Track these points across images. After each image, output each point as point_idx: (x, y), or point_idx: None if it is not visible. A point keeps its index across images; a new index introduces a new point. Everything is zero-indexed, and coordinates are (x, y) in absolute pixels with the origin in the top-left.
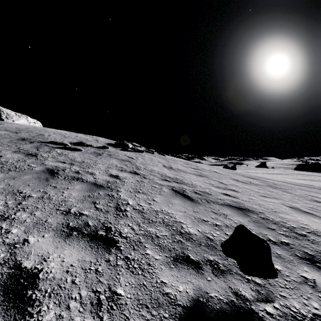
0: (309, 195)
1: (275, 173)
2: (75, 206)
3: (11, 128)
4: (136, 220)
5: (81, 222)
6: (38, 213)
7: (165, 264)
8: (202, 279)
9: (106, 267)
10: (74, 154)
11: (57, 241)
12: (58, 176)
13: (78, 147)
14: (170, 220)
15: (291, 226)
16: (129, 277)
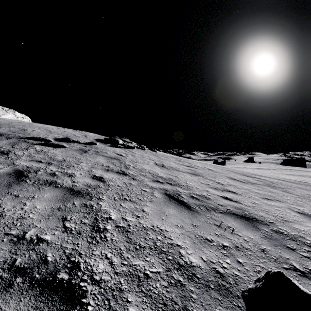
0: None
1: (264, 168)
2: (35, 226)
3: None
4: (117, 247)
5: (35, 256)
6: None
7: None
8: None
9: None
10: (56, 151)
11: None
12: (27, 180)
13: (63, 143)
14: (164, 243)
15: None
16: None
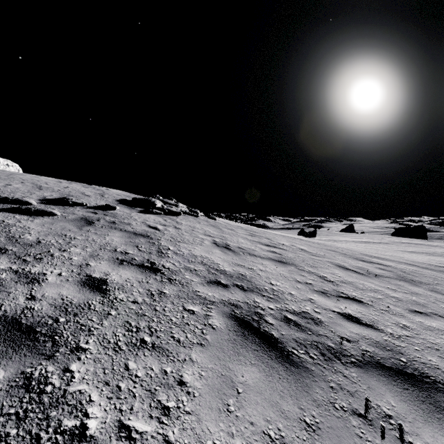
0: None
1: (371, 241)
2: None
3: None
4: None
5: None
6: None
7: None
8: None
9: None
10: (32, 223)
11: None
12: None
13: (53, 207)
14: None
15: None
16: None
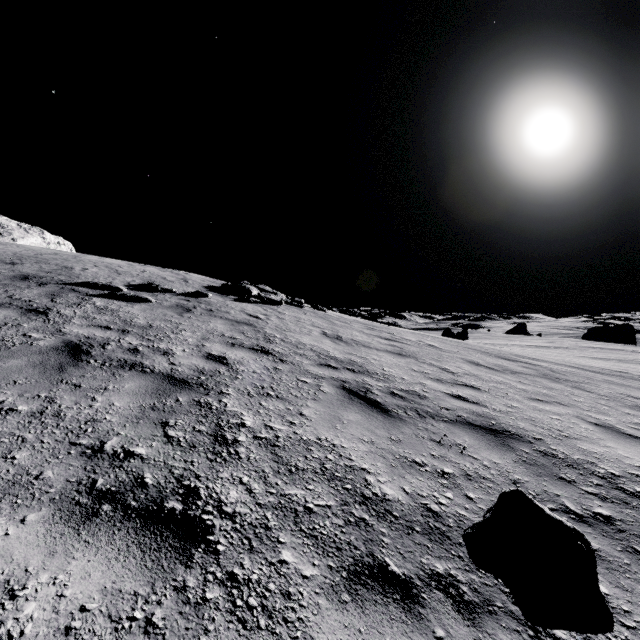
0: (628, 396)
1: (546, 346)
2: (117, 433)
3: (3, 253)
4: (259, 468)
5: (125, 476)
6: (22, 456)
7: (328, 591)
8: (423, 635)
9: (175, 610)
10: (134, 309)
11: (58, 532)
12: (90, 359)
13: (143, 294)
14: (339, 464)
15: (608, 474)
16: (233, 639)
